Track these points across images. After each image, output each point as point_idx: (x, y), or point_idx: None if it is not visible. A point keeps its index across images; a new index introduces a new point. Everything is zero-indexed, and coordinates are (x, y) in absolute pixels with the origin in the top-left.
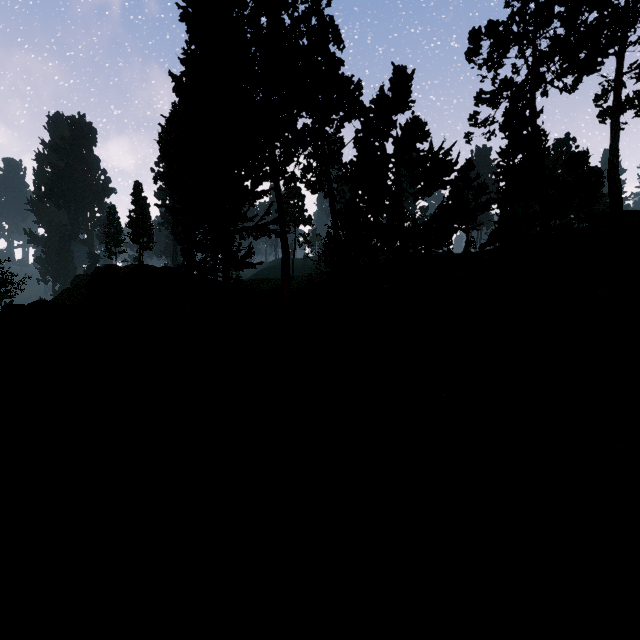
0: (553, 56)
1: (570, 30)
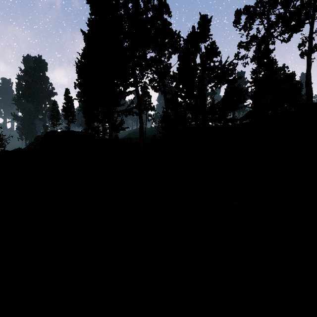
0: (278, 23)
1: (286, 10)
